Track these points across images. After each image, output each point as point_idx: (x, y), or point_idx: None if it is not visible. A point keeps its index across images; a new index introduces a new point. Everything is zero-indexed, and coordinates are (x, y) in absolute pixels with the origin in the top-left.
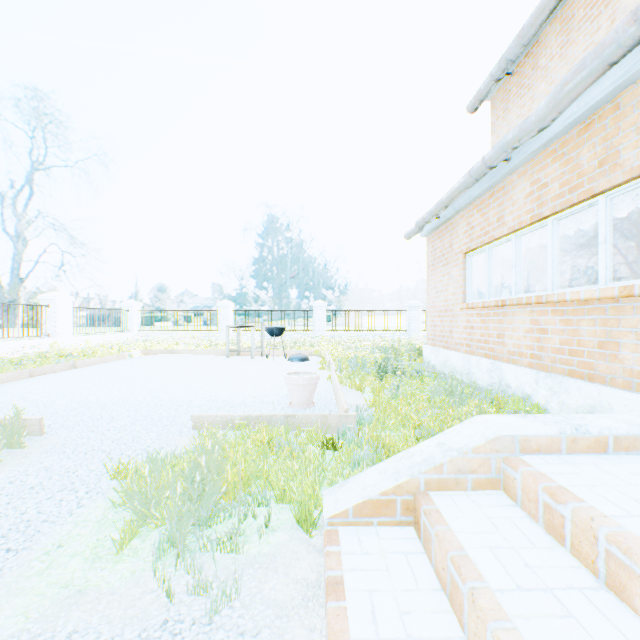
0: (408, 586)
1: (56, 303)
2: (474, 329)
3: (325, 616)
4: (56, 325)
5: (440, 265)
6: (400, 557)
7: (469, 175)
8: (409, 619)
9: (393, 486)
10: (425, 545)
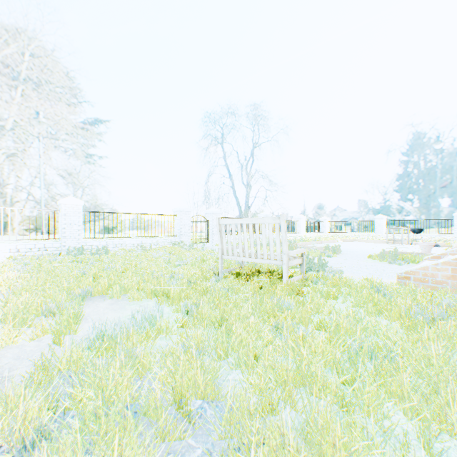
0: None
1: (300, 219)
2: None
3: None
4: (300, 228)
5: None
6: None
7: None
8: None
9: (440, 254)
10: None
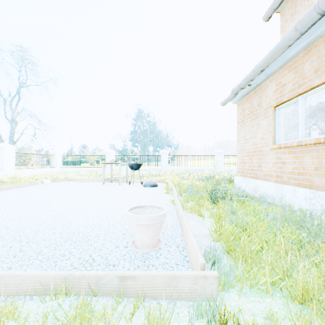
0: None
1: (3, 150)
2: (285, 164)
3: None
4: (3, 163)
5: (249, 120)
6: None
7: (295, 29)
8: None
9: None
10: None
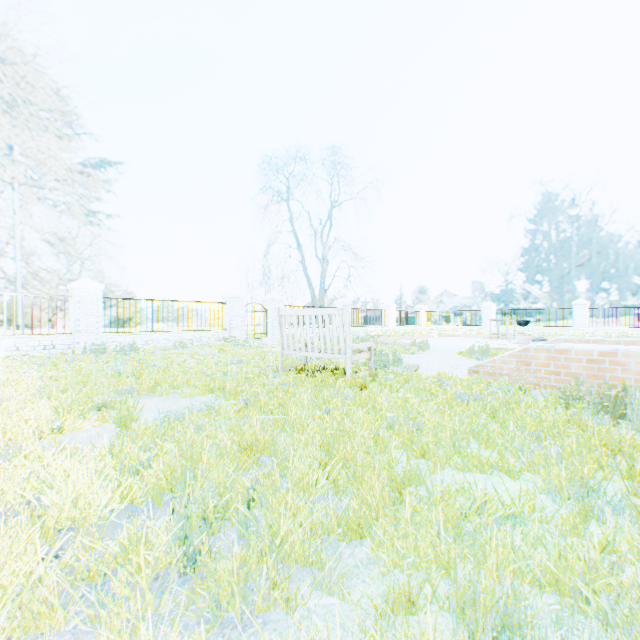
0: None
1: (388, 308)
2: None
3: None
4: (388, 320)
5: None
6: None
7: None
8: None
9: None
10: None
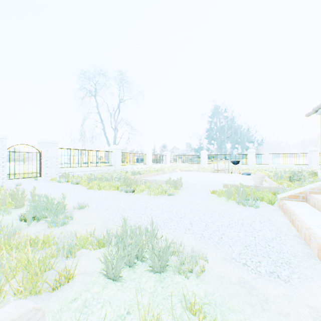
0: (302, 205)
1: (148, 153)
2: None
3: (281, 211)
4: (148, 160)
5: None
6: (300, 204)
7: None
8: (302, 207)
9: (298, 192)
10: (308, 202)
